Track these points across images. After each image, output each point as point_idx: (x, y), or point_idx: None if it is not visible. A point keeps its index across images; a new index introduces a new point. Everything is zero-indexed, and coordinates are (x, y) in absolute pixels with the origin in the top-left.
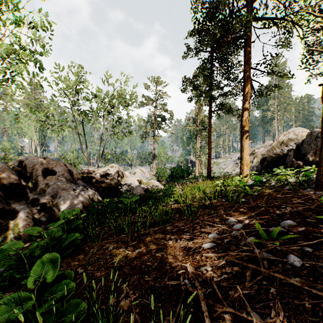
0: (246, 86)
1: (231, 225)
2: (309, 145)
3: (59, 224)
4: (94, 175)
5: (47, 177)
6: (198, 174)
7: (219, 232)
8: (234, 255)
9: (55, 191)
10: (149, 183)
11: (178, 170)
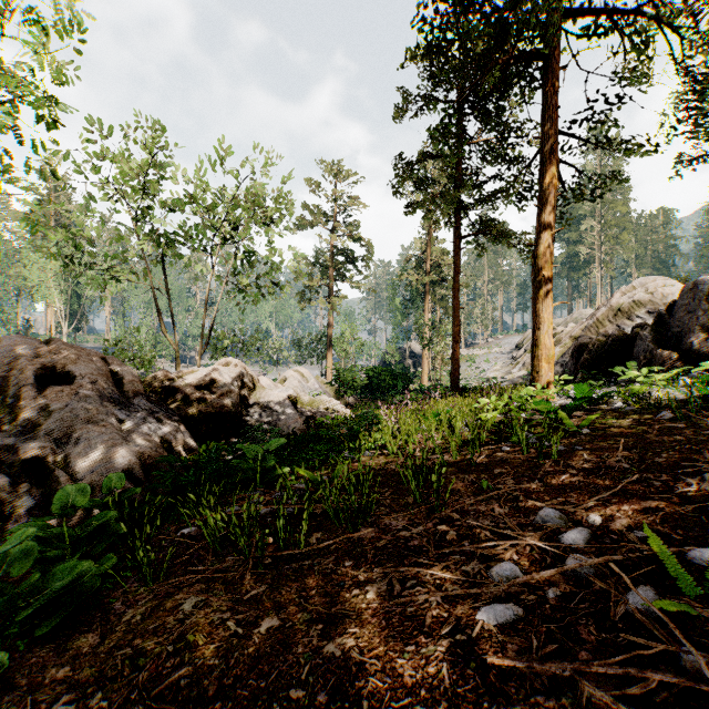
0: (546, 173)
1: (553, 532)
2: (690, 314)
3: (49, 527)
4: (179, 385)
5: (47, 389)
6: (427, 382)
7: (520, 558)
8: (611, 675)
9: (65, 425)
10: (316, 403)
11: (385, 373)
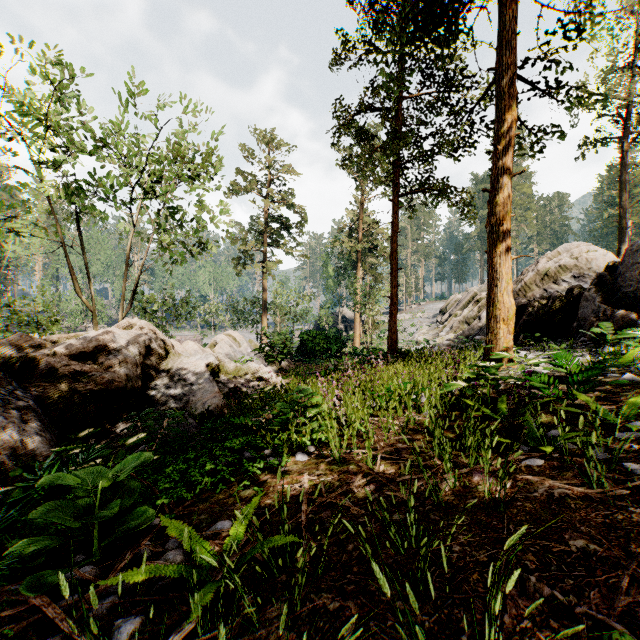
0: (506, 108)
1: None
2: None
3: None
4: (43, 355)
5: None
6: (359, 345)
7: None
8: None
9: None
10: (242, 371)
11: (319, 336)
